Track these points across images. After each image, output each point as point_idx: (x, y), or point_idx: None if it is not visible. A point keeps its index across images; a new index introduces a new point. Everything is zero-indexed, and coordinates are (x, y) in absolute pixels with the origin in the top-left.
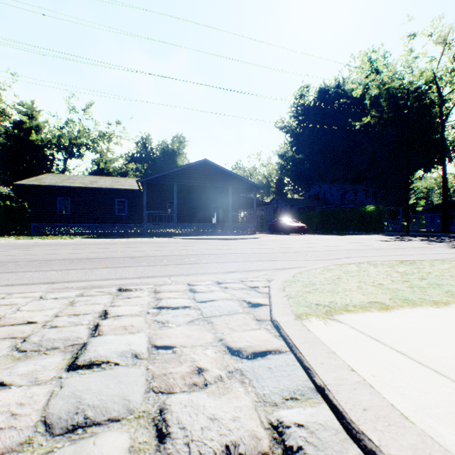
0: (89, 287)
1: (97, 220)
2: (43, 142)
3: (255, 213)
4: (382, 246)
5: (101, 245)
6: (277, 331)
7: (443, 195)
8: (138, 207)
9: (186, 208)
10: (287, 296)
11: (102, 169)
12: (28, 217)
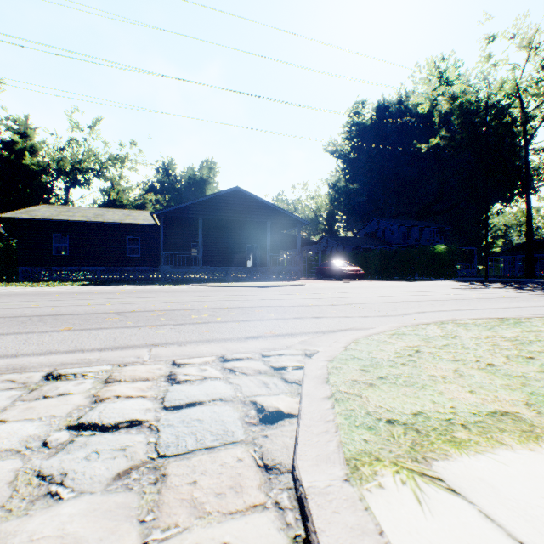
0: (2, 370)
1: (103, 262)
2: (39, 167)
3: (300, 254)
4: (461, 295)
5: (93, 295)
6: (302, 521)
7: (527, 232)
8: (155, 246)
9: (215, 248)
10: (332, 398)
11: (114, 201)
12: (17, 259)
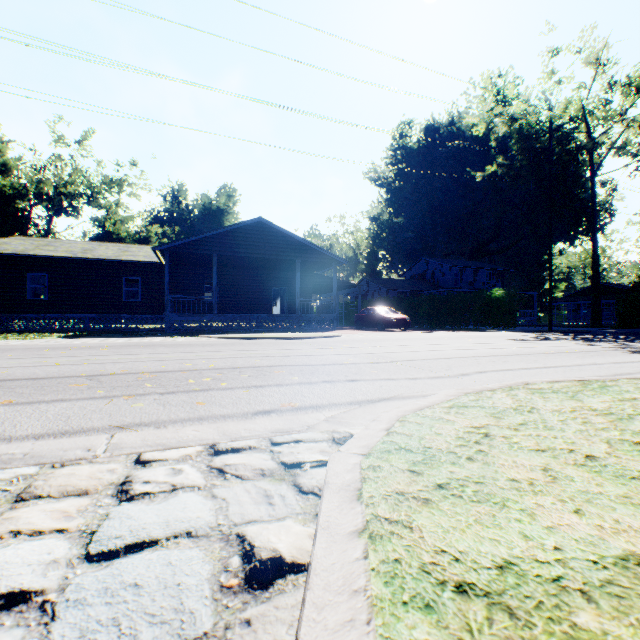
0: None
1: (93, 308)
2: (13, 189)
3: (335, 299)
4: (525, 349)
5: (71, 350)
6: None
7: (593, 275)
8: (159, 289)
9: (233, 291)
10: (365, 535)
11: (110, 233)
12: None
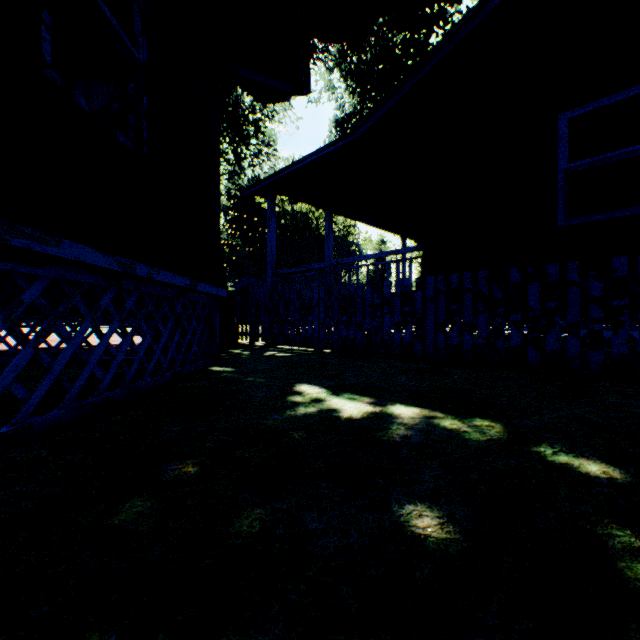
0: None
1: None
2: None
3: None
4: None
5: None
6: None
7: None
8: None
9: None
10: None
11: None
12: None
